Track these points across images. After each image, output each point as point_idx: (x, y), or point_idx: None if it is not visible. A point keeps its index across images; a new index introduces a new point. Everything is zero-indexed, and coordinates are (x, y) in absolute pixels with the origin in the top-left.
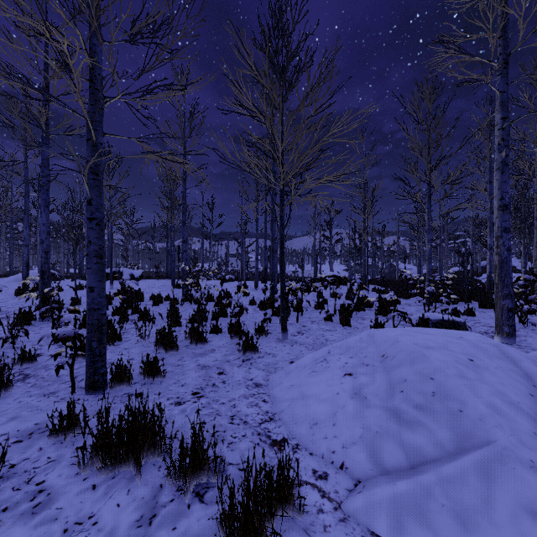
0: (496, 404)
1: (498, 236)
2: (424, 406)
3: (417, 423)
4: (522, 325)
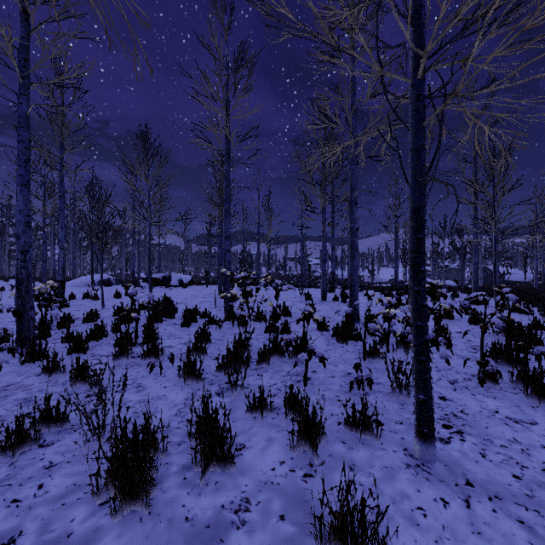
0: None
1: None
2: None
3: None
4: None
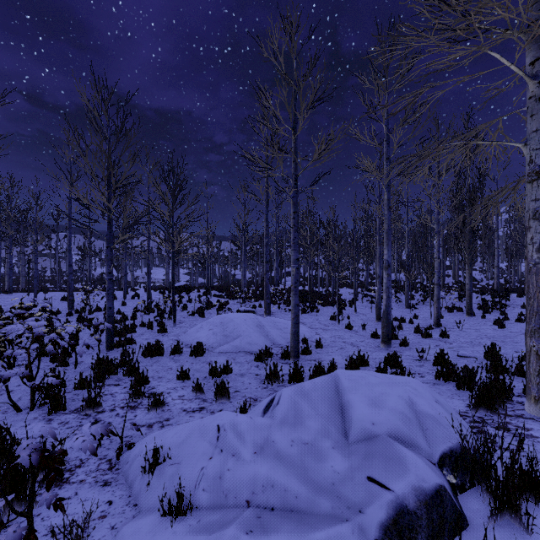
0: (247, 328)
1: (265, 273)
2: (232, 332)
3: (230, 336)
4: (278, 310)
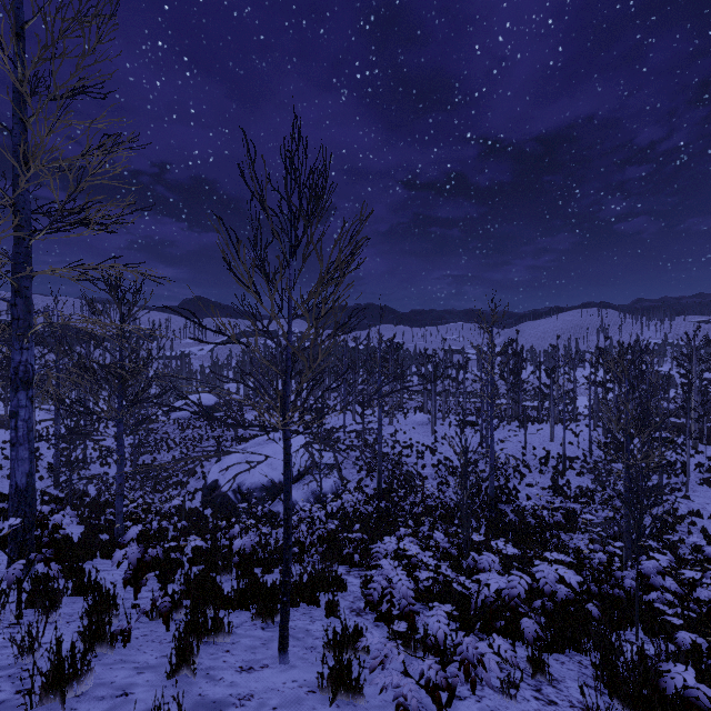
0: None
1: None
2: None
3: None
4: None
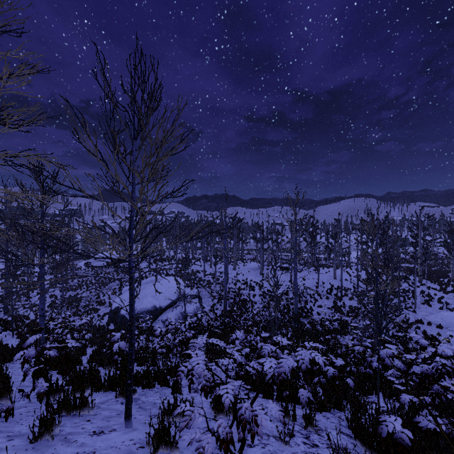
0: None
1: None
2: None
3: (453, 323)
4: None
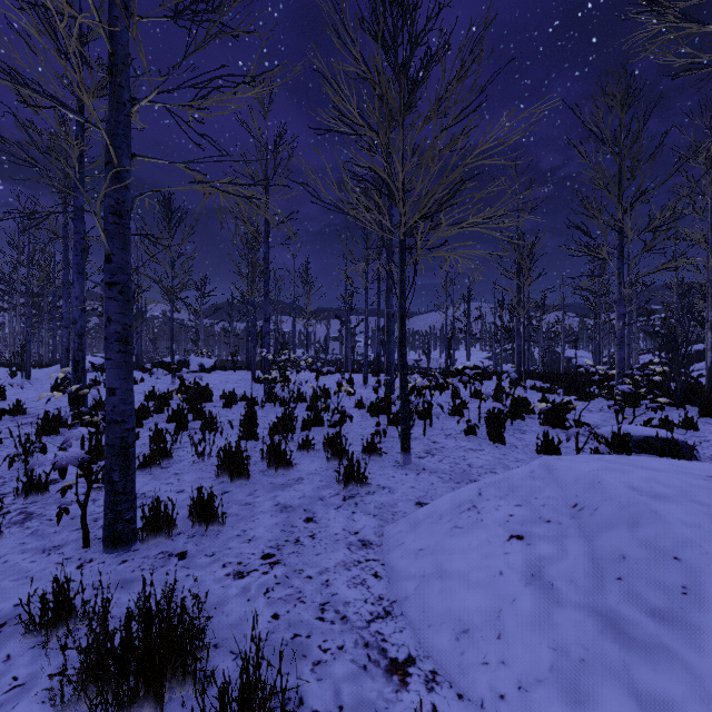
0: None
1: None
2: (668, 614)
3: (659, 649)
4: None
